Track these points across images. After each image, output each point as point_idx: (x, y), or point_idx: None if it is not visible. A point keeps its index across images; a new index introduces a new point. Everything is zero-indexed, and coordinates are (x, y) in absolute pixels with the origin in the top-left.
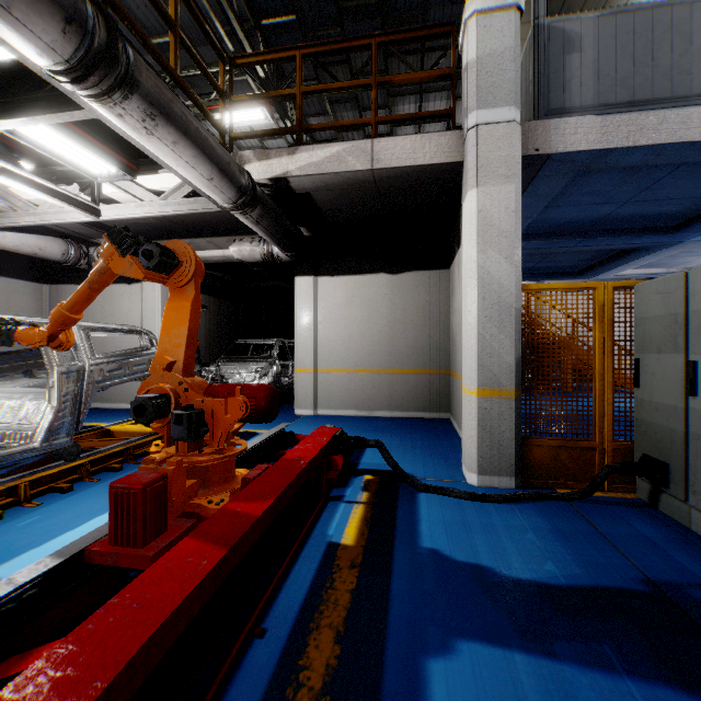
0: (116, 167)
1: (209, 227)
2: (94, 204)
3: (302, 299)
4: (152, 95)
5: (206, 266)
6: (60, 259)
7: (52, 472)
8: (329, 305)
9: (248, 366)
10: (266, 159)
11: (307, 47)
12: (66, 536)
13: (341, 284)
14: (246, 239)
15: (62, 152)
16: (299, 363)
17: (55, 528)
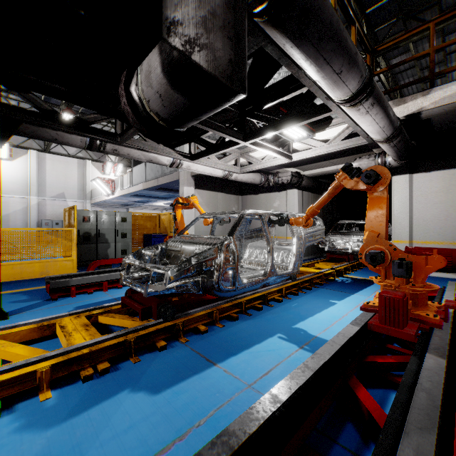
0: (308, 133)
1: (336, 153)
2: (290, 154)
3: (399, 191)
4: (376, 94)
5: (321, 177)
6: (258, 183)
7: (290, 285)
8: (423, 193)
9: (349, 237)
10: (403, 104)
11: (439, 17)
12: (319, 314)
13: (436, 177)
14: (364, 156)
15: (286, 132)
16: (396, 236)
17: (309, 310)
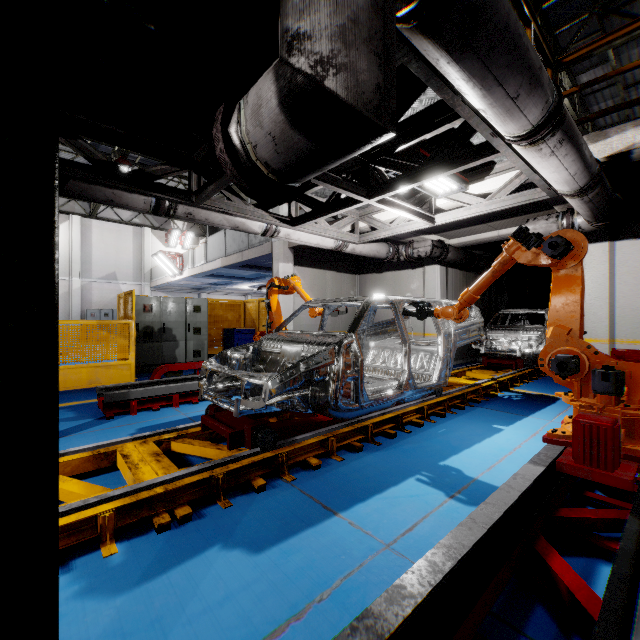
0: (460, 184)
1: (498, 213)
2: (432, 215)
3: (593, 267)
4: (567, 126)
5: (474, 247)
6: (384, 257)
7: (433, 402)
8: (630, 270)
9: (516, 334)
10: (602, 139)
11: None
12: (478, 446)
13: None
14: (541, 217)
15: (428, 185)
16: (588, 332)
17: (464, 439)
